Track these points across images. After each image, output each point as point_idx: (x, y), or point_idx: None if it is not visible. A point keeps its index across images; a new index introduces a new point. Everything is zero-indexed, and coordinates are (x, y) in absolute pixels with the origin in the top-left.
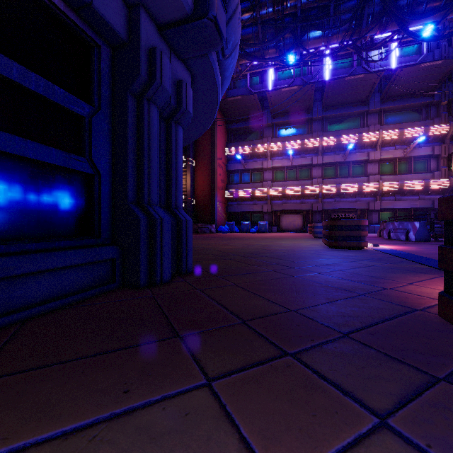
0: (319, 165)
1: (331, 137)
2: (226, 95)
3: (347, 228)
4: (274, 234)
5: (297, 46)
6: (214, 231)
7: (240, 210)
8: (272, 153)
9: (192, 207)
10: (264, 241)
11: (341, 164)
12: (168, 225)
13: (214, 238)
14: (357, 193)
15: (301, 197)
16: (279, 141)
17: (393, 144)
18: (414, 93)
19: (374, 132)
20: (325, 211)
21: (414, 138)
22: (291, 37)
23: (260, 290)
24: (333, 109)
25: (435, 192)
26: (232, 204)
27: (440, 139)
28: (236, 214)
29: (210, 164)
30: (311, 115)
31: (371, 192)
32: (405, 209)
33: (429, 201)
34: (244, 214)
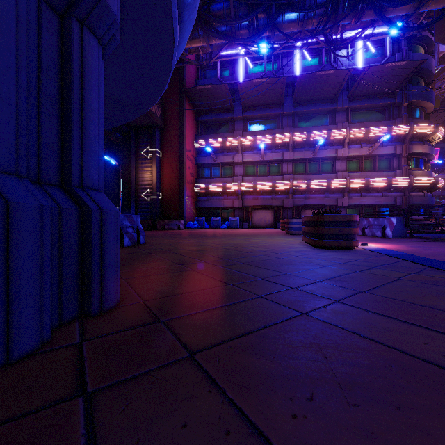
0: (290, 160)
1: (301, 133)
2: (195, 84)
3: (335, 225)
4: (245, 230)
5: (271, 28)
6: (182, 227)
7: (210, 205)
8: (243, 147)
9: (159, 202)
10: (237, 239)
11: (311, 160)
12: (38, 219)
13: (180, 235)
14: (326, 189)
15: (272, 193)
16: (250, 135)
17: (359, 142)
18: (378, 93)
19: (342, 130)
20: (295, 207)
21: (378, 137)
22: (265, 18)
23: (252, 384)
24: (303, 105)
25: (397, 189)
26: (202, 199)
27: (401, 139)
28: (206, 210)
29: (178, 156)
30: (281, 110)
31: (339, 189)
32: (370, 205)
33: (391, 198)
34: (214, 210)
